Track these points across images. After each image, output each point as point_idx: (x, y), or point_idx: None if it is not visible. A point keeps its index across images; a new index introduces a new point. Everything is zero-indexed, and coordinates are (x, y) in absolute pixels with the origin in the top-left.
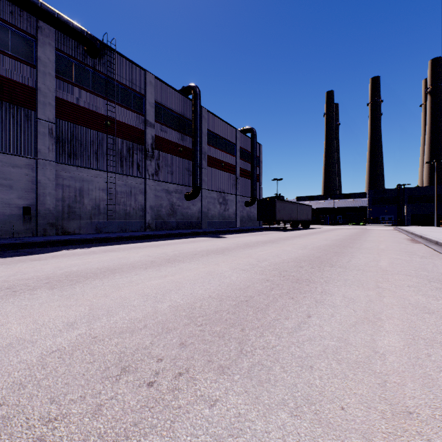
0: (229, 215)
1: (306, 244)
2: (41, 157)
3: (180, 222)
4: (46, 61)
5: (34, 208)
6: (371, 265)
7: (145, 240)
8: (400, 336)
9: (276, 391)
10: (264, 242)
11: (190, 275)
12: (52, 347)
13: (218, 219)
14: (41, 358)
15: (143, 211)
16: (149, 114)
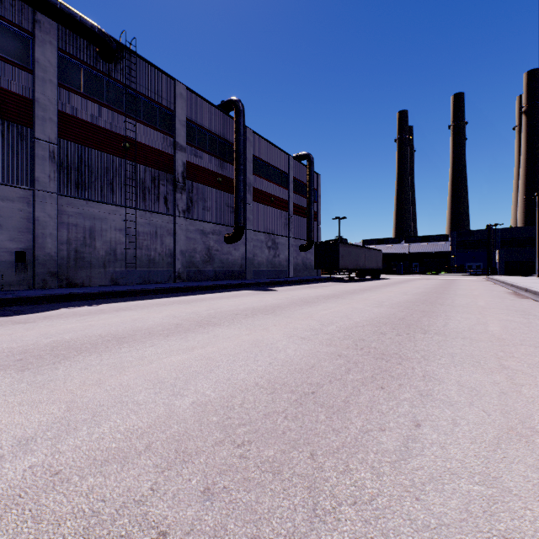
0: (280, 263)
1: (381, 299)
2: (40, 187)
3: (219, 270)
4: (46, 65)
5: (30, 254)
6: (478, 331)
7: (173, 294)
8: None
9: None
10: (326, 296)
11: (228, 346)
12: None
13: (266, 267)
14: None
15: (171, 257)
16: (179, 134)
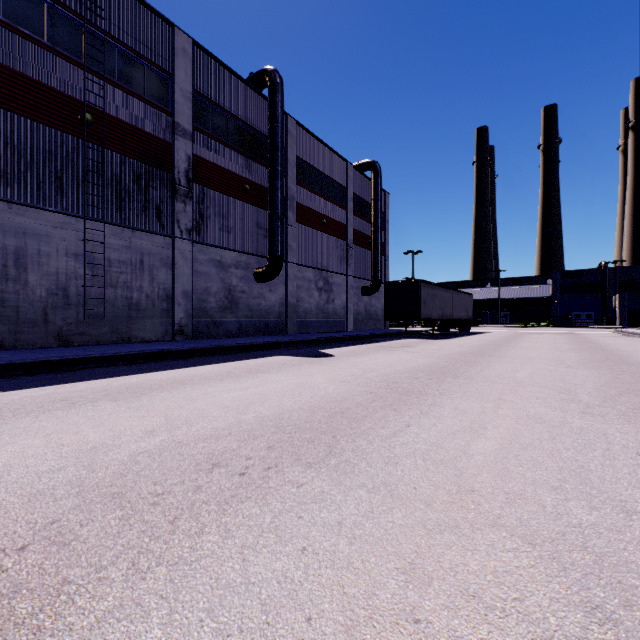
0: (335, 311)
1: (551, 381)
2: None
3: (245, 321)
4: None
5: None
6: None
7: (142, 366)
8: None
9: None
10: (428, 372)
11: None
12: None
13: (316, 317)
14: None
15: (168, 301)
16: (181, 112)
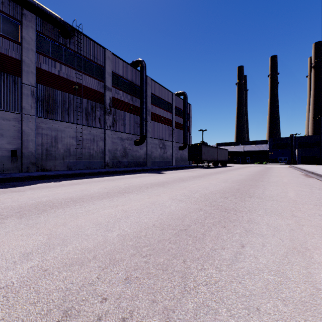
0: (167, 157)
1: (227, 178)
2: (25, 112)
3: (131, 161)
4: (29, 40)
5: (19, 151)
6: (282, 196)
7: (104, 175)
8: None
9: None
10: (194, 176)
11: (137, 204)
12: (1, 282)
13: (159, 159)
14: None
15: (103, 153)
16: (107, 81)
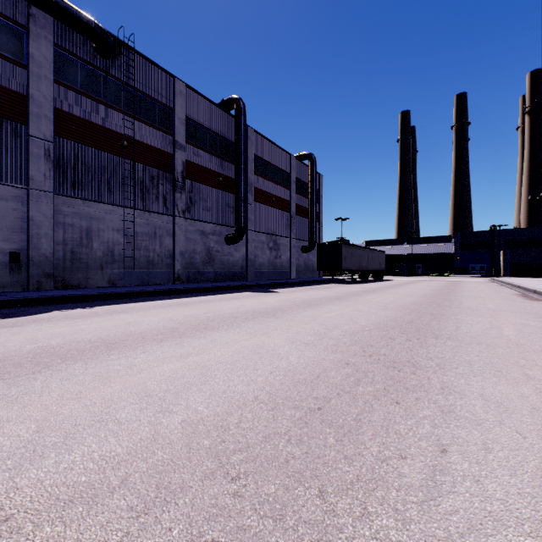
0: (282, 264)
1: (387, 301)
2: (35, 186)
3: (219, 272)
4: (41, 60)
5: (24, 254)
6: (493, 335)
7: (171, 296)
8: None
9: None
10: (329, 298)
11: (225, 353)
12: None
13: (268, 268)
14: None
15: (171, 258)
16: (179, 133)
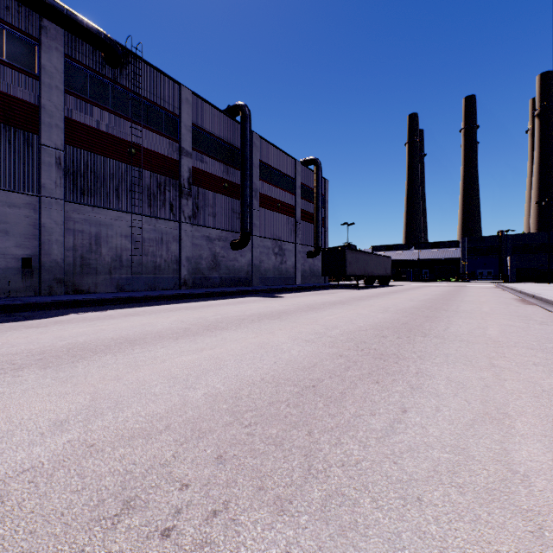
0: (287, 269)
1: (387, 305)
2: (46, 193)
3: (225, 277)
4: (52, 71)
5: (36, 260)
6: (476, 334)
7: (179, 301)
8: (543, 444)
9: (369, 548)
10: (332, 303)
11: (235, 348)
12: (23, 462)
13: (273, 274)
14: (2, 482)
15: (177, 264)
16: (185, 140)
